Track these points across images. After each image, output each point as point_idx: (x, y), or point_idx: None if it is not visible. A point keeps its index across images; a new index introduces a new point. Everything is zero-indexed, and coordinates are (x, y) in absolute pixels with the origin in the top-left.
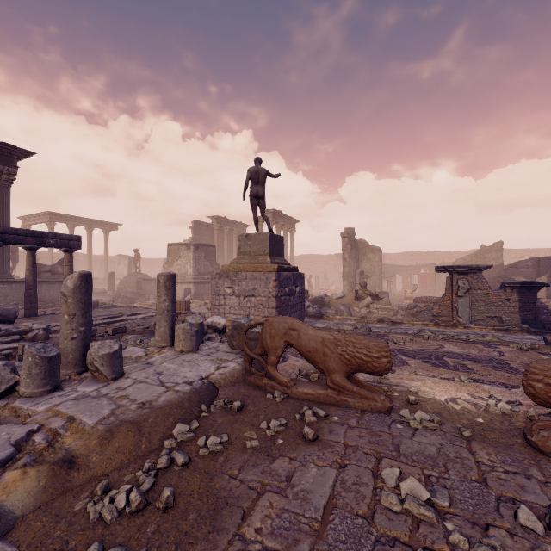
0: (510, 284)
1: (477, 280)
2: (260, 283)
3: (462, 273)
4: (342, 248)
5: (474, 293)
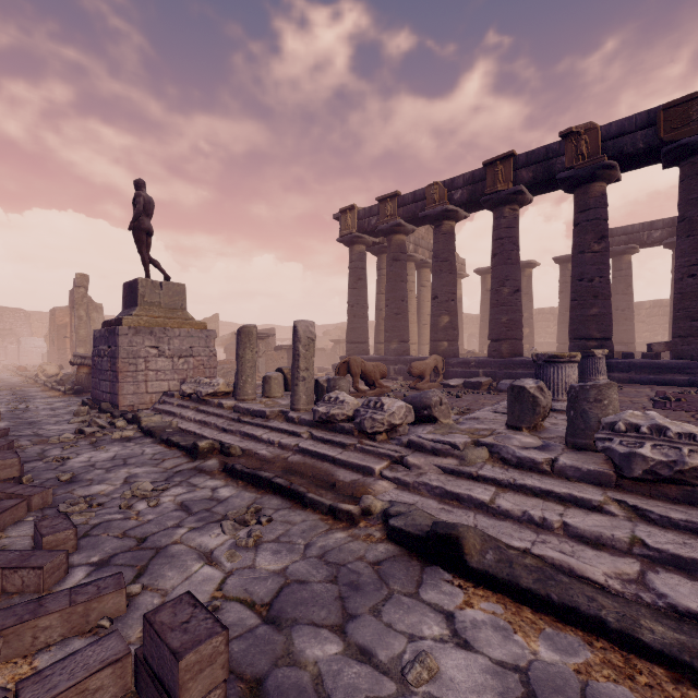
0: (286, 347)
1: (269, 344)
2: (199, 342)
3: (261, 338)
4: (76, 301)
5: (267, 354)
